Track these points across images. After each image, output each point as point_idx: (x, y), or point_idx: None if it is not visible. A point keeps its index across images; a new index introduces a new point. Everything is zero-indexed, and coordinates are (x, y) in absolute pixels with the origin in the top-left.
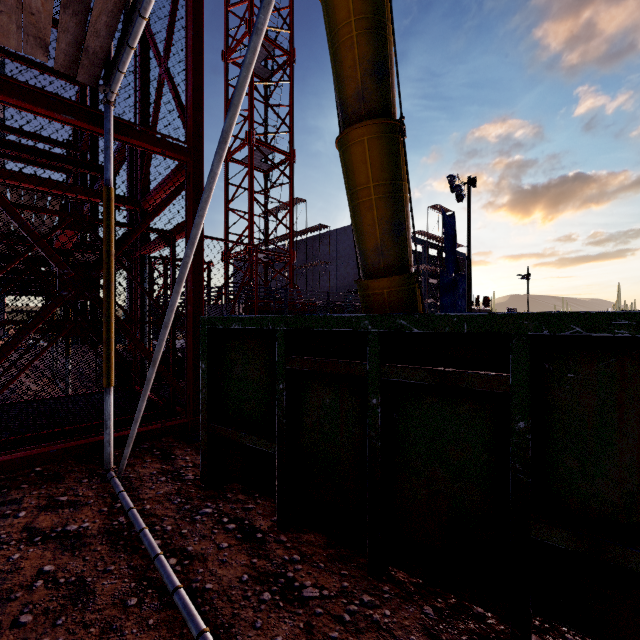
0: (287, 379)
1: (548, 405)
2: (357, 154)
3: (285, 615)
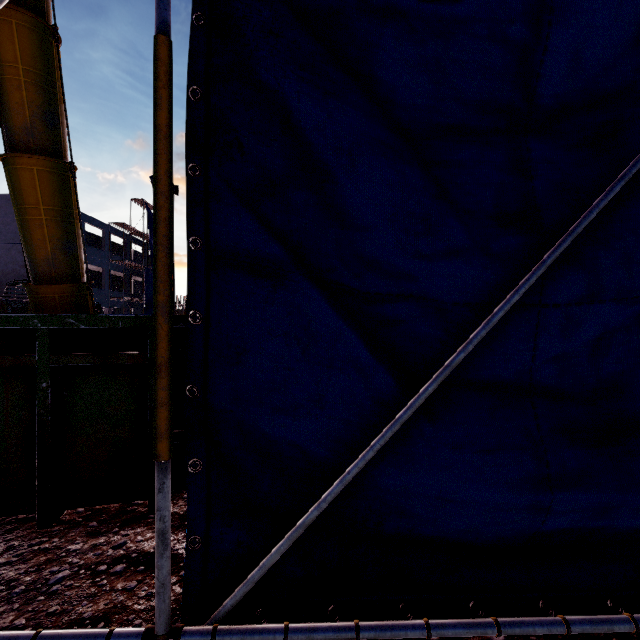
0: None
1: None
2: (26, 178)
3: None
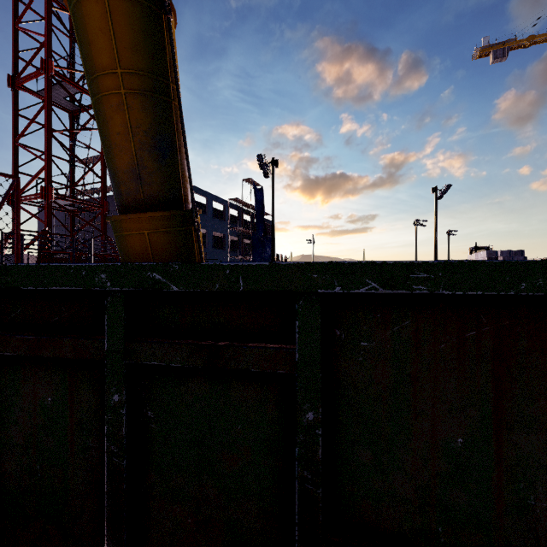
0: None
1: (340, 384)
2: (93, 15)
3: None
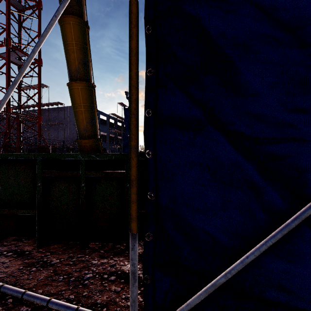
0: (42, 181)
1: None
2: (76, 92)
3: (44, 271)
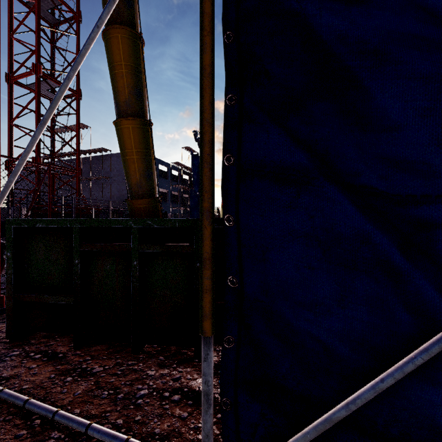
0: (81, 257)
1: None
2: (126, 133)
3: (82, 382)
